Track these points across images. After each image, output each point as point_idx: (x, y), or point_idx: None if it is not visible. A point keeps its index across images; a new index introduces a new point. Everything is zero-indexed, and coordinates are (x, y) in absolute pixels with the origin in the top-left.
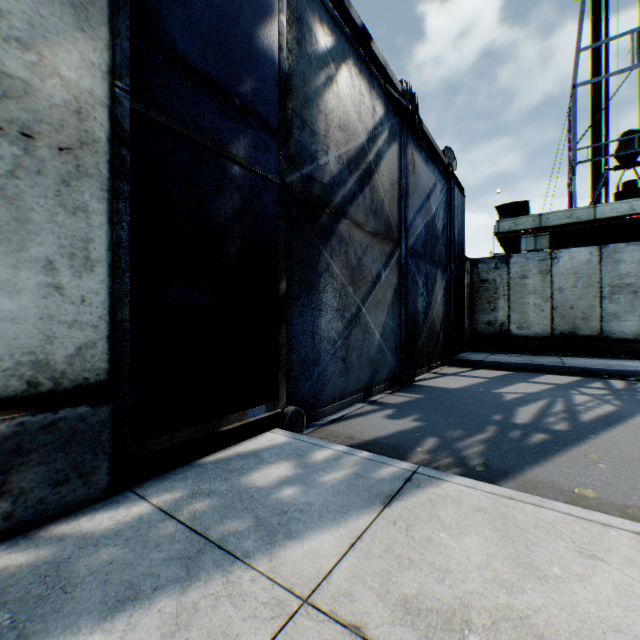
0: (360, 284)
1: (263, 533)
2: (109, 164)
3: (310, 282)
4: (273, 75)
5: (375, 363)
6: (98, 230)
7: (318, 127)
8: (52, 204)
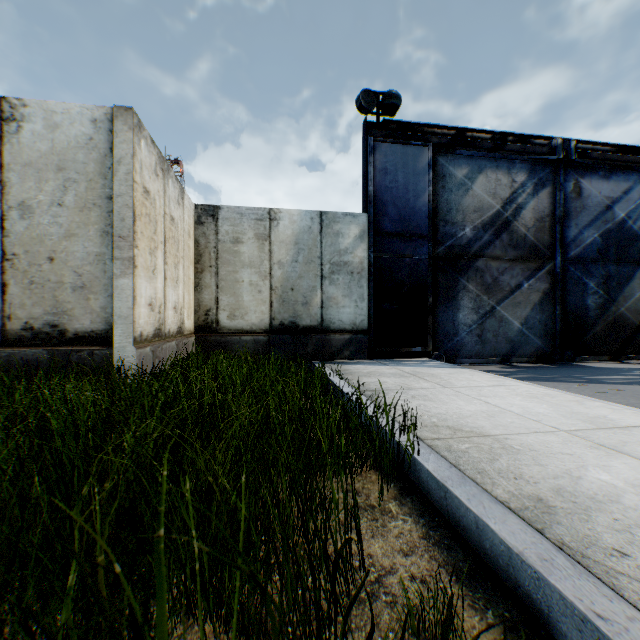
0: (495, 293)
1: (397, 365)
2: (367, 273)
3: (451, 296)
4: (425, 214)
5: (515, 342)
6: (365, 291)
7: (457, 219)
8: (356, 287)
